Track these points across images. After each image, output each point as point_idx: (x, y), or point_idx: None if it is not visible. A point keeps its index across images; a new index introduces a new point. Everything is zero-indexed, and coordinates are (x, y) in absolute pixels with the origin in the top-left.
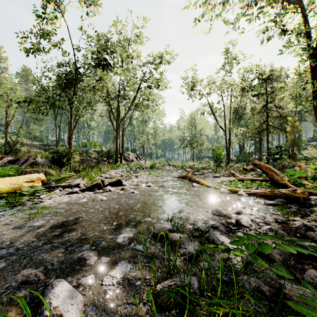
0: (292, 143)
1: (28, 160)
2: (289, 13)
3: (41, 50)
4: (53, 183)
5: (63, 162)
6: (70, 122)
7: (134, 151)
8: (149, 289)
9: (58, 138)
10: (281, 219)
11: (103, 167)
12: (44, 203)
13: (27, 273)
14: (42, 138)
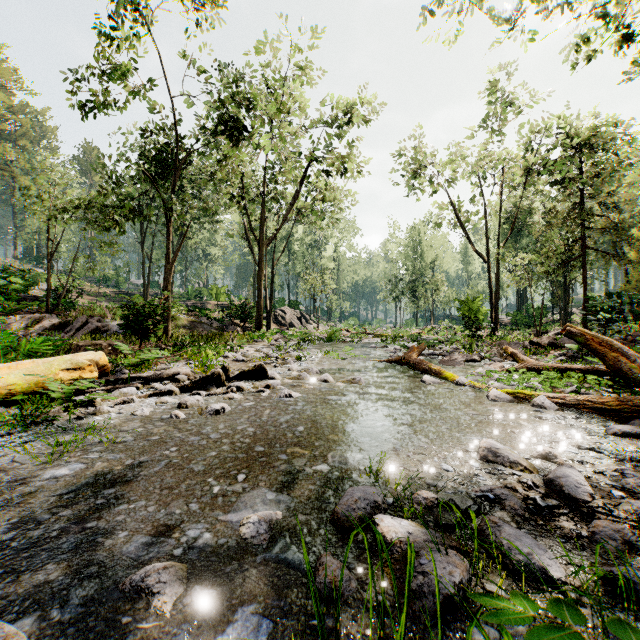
0: (639, 286)
1: (88, 323)
2: None
3: (111, 106)
4: (127, 370)
5: (148, 328)
6: (167, 246)
7: (296, 305)
8: None
9: (148, 280)
10: None
11: (232, 338)
12: (97, 418)
13: None
14: (118, 282)
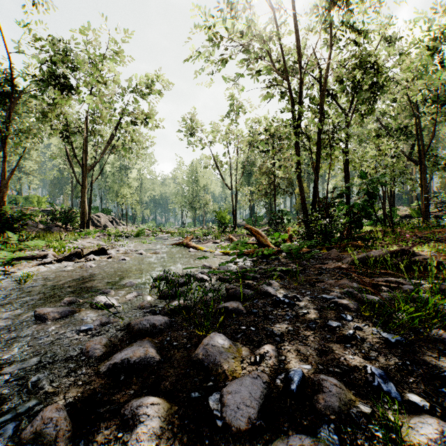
0: (300, 206)
1: None
2: (280, 85)
3: None
4: None
5: (14, 228)
6: (4, 166)
7: (108, 212)
8: (156, 295)
9: None
10: (250, 267)
11: (65, 236)
12: (19, 273)
13: (70, 299)
14: None
